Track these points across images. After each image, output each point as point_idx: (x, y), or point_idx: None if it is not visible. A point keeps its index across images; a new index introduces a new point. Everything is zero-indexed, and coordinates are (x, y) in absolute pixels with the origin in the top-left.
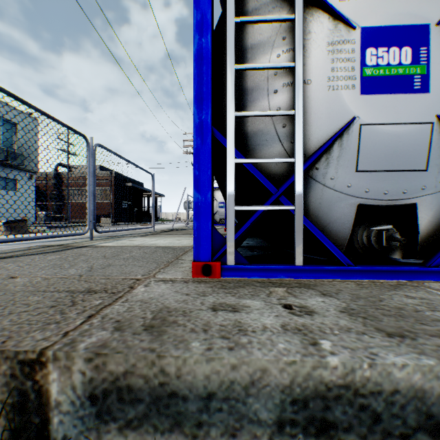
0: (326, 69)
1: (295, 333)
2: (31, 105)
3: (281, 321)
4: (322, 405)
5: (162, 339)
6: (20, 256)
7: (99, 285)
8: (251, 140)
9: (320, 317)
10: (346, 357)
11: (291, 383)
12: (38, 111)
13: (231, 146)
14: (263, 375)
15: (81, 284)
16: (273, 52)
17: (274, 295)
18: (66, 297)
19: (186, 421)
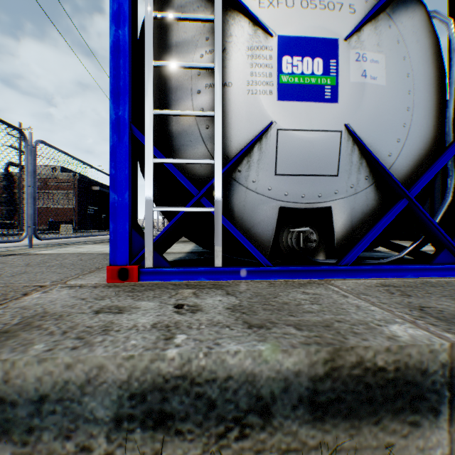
0: (246, 73)
1: (161, 329)
2: None
3: (158, 320)
4: (160, 397)
5: (6, 343)
6: None
7: None
8: (176, 140)
9: (200, 315)
10: (187, 348)
11: (129, 378)
12: None
13: (149, 144)
14: (100, 372)
15: None
16: (197, 52)
17: (177, 297)
18: None
19: (16, 428)
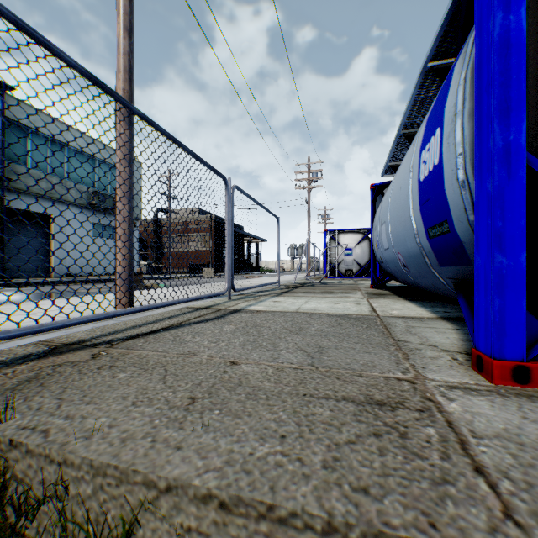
0: None
1: None
2: (185, 147)
3: None
4: None
5: None
6: (189, 324)
7: (370, 390)
8: None
9: None
10: None
11: None
12: (190, 152)
13: None
14: None
15: (342, 386)
16: None
17: None
18: (361, 412)
19: None
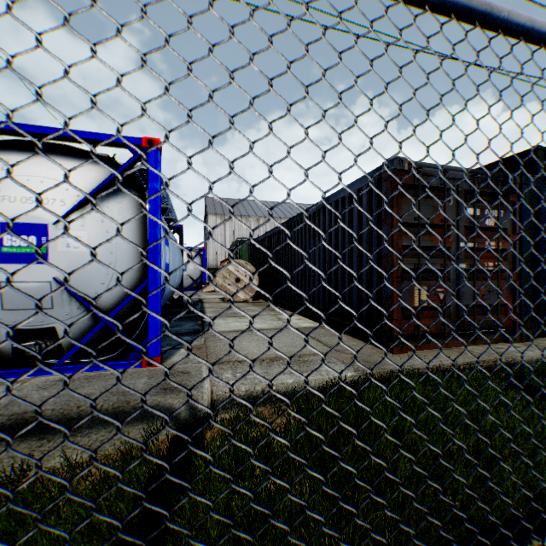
0: None
1: None
2: None
3: None
4: None
5: None
6: None
7: None
8: None
9: None
10: None
11: None
12: None
13: None
14: None
15: None
16: None
17: None
18: None
19: None
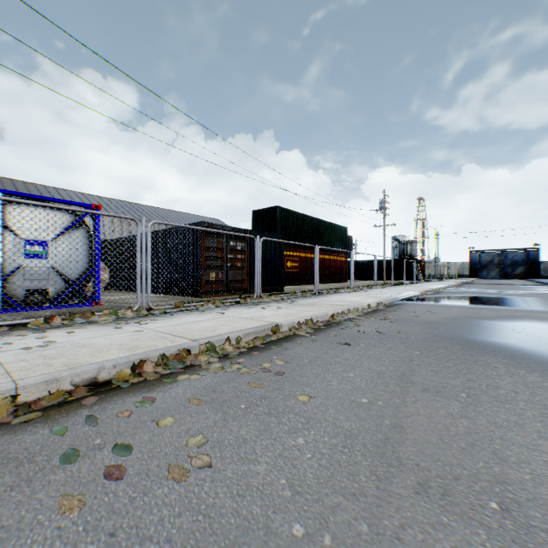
0: (13, 250)
1: None
2: None
3: None
4: None
5: None
6: None
7: None
8: None
9: None
10: None
11: None
12: None
13: None
14: None
15: None
16: None
17: None
18: None
19: None
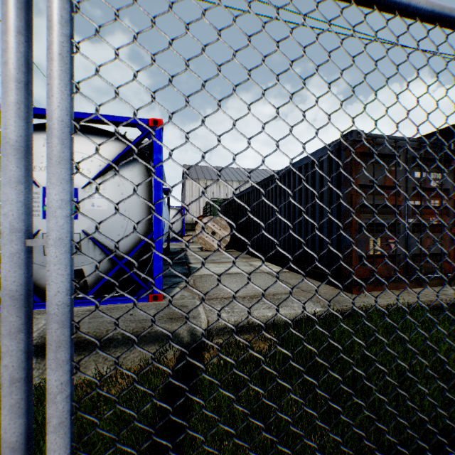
0: None
1: None
2: None
3: None
4: None
5: None
6: None
7: None
8: None
9: None
10: None
11: None
12: None
13: None
14: None
15: None
16: None
17: None
18: None
19: None
